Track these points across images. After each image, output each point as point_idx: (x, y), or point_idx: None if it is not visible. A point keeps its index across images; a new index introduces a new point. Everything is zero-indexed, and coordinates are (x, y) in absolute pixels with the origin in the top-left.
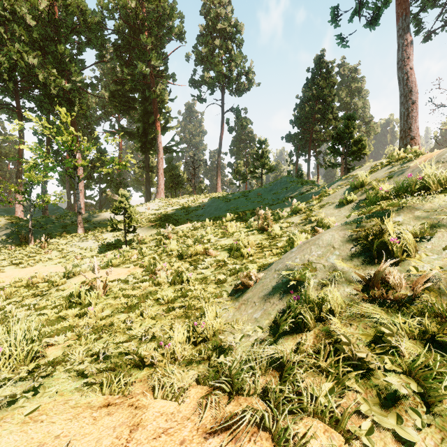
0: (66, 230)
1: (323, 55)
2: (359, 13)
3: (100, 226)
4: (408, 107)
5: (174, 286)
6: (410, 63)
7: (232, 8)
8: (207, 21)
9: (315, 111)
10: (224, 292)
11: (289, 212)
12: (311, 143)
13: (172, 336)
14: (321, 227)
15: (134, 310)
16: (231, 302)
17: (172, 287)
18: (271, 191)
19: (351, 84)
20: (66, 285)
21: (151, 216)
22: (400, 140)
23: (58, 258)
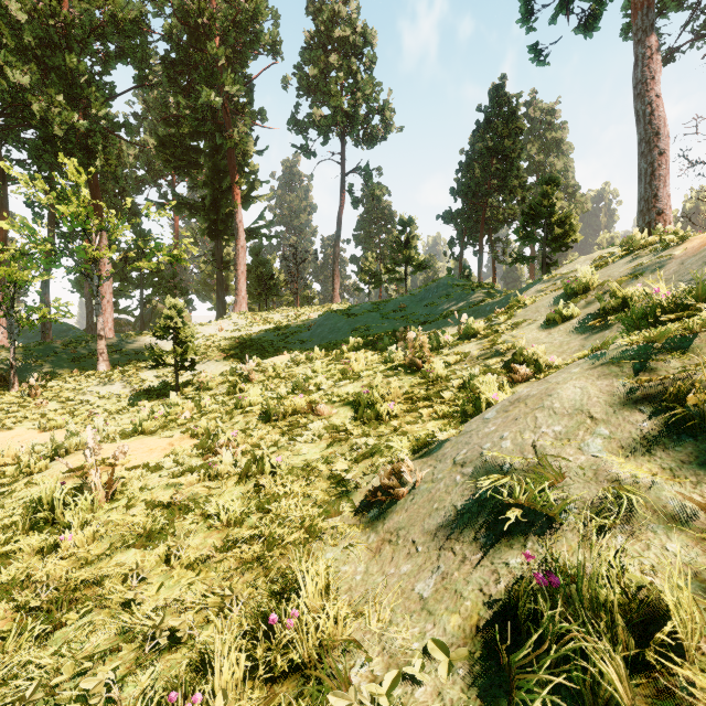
0: (79, 366)
1: (503, 85)
2: (567, 8)
3: (137, 359)
4: (652, 160)
5: (246, 481)
6: (656, 88)
7: (358, 6)
8: (318, 25)
9: (490, 174)
10: (345, 501)
11: (456, 336)
12: (483, 225)
13: (212, 652)
14: (521, 363)
15: (156, 542)
16: (360, 531)
17: (242, 484)
18: (422, 301)
19: (546, 134)
20: (47, 473)
21: (225, 342)
22: (639, 216)
23: (58, 414)
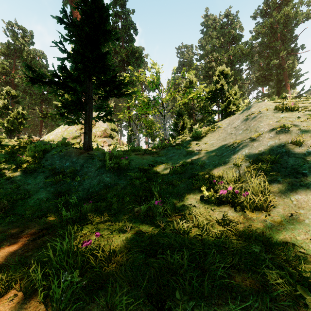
0: None
1: None
2: None
3: None
4: None
5: None
6: None
7: None
8: None
9: None
10: None
11: None
12: None
13: None
14: None
15: None
16: None
17: None
18: None
19: None
20: None
21: None
22: None
23: None
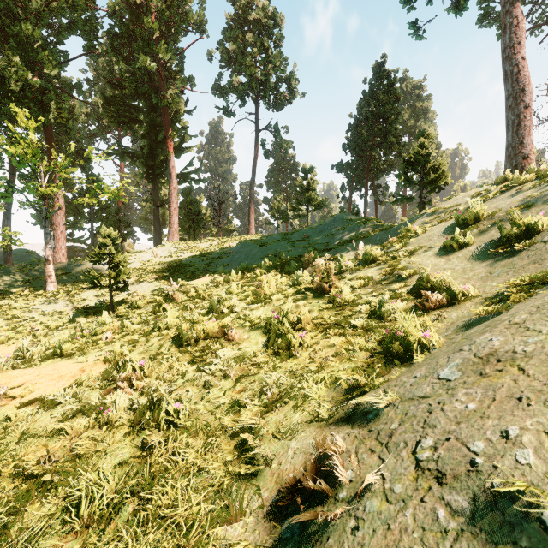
0: (30, 286)
1: (383, 62)
2: None
3: (83, 280)
4: (519, 112)
5: (137, 433)
6: (521, 51)
7: None
8: (237, 9)
9: (374, 133)
10: (251, 486)
11: (354, 262)
12: (368, 173)
13: None
14: (428, 289)
15: None
16: None
17: (132, 437)
18: (322, 233)
19: (415, 104)
20: None
21: (158, 266)
22: (507, 160)
23: (3, 330)
